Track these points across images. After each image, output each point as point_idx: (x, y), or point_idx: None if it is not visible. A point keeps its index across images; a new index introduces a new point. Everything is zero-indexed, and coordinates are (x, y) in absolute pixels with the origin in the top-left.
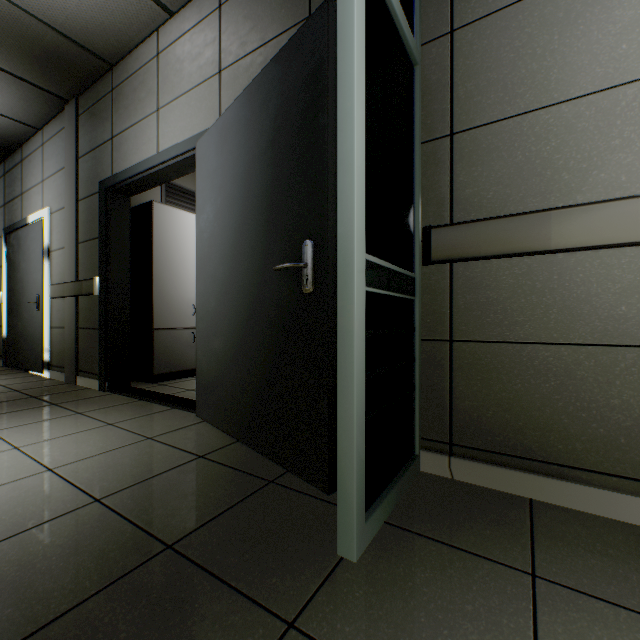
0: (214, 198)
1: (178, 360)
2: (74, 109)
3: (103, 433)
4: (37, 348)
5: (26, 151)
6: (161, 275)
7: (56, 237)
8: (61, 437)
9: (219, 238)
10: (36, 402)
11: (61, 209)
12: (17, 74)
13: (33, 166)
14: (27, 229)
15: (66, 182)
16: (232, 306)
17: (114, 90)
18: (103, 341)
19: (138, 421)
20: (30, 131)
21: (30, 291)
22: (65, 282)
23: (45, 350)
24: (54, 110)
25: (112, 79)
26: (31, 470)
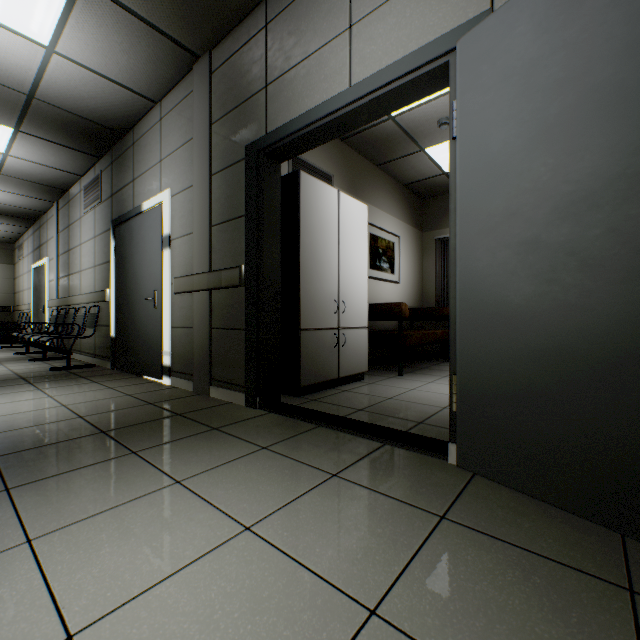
0: (531, 109)
1: (321, 368)
2: (207, 65)
3: (348, 497)
4: (154, 350)
5: (138, 132)
6: (306, 263)
7: (179, 222)
8: (292, 503)
9: (554, 174)
10: (189, 424)
11: (186, 189)
12: (152, 21)
13: (147, 147)
14: (141, 218)
15: (195, 155)
16: (620, 290)
17: (269, 24)
18: (252, 345)
19: (368, 470)
20: (146, 106)
21: (145, 286)
22: (194, 273)
23: (165, 353)
24: (179, 73)
25: (265, 11)
26: (337, 610)
